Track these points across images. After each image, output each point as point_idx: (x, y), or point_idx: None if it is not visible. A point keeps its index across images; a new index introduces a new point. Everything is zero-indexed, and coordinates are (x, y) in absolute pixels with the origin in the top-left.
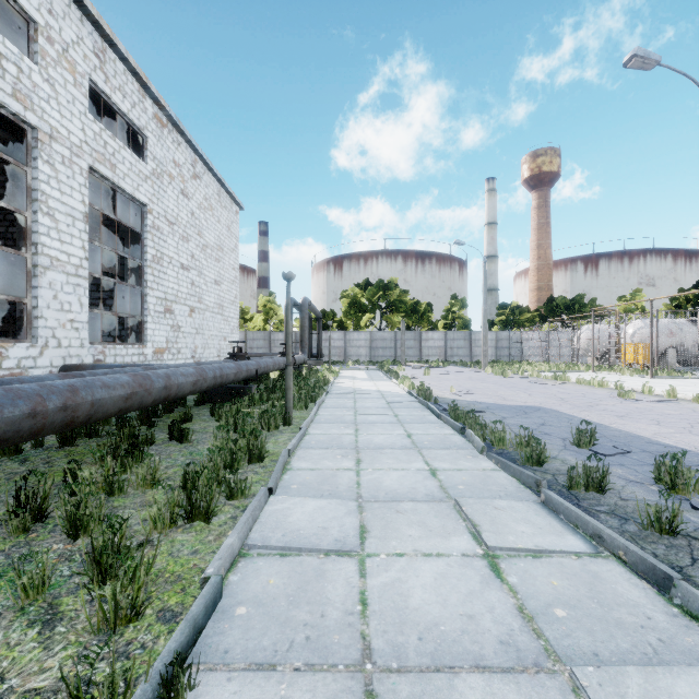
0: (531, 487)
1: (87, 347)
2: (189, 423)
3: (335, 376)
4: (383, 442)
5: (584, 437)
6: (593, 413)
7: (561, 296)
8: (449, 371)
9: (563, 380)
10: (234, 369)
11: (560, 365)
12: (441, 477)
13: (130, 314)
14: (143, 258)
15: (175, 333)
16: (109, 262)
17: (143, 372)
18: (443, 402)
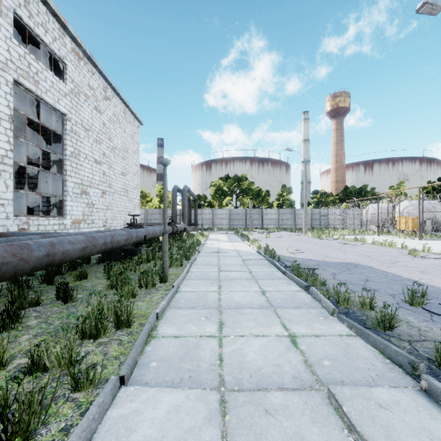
0: (402, 366)
1: (13, 219)
2: (84, 280)
3: (205, 239)
4: (243, 301)
5: (417, 297)
6: (399, 269)
7: (353, 186)
8: (282, 235)
9: (362, 241)
10: (124, 236)
11: (355, 231)
12: (303, 348)
13: (54, 194)
14: (63, 153)
15: (90, 209)
16: (40, 157)
17: (23, 242)
18: (284, 259)
